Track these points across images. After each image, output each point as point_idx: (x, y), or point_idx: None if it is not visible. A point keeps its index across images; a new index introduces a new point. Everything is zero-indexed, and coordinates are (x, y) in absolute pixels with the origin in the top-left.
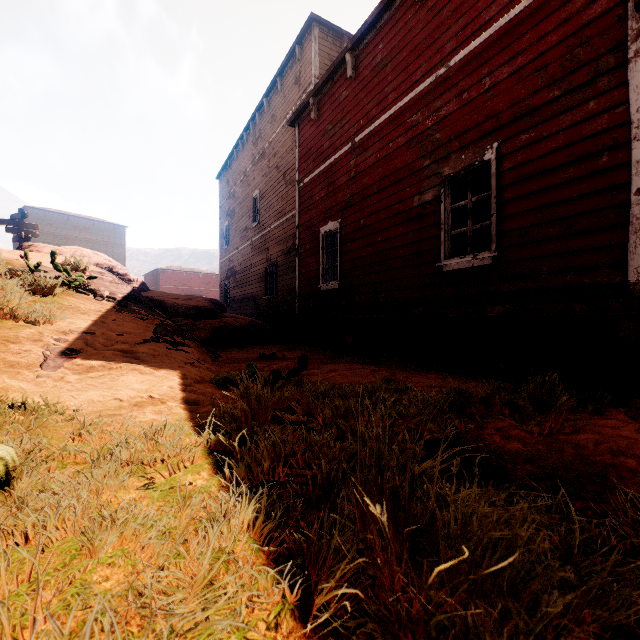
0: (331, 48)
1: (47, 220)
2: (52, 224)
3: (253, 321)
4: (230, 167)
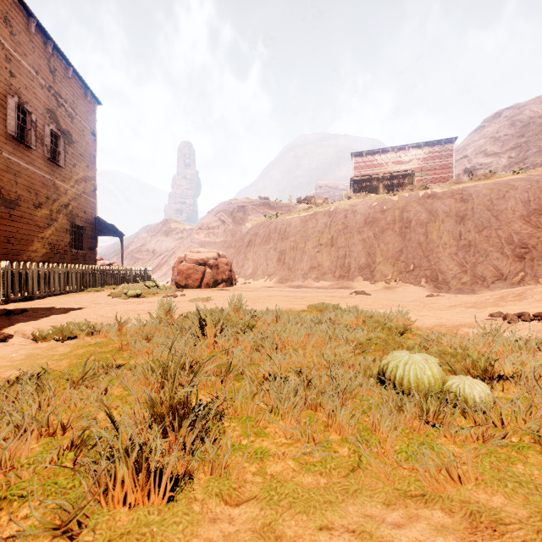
0: None
1: None
2: None
3: None
4: None
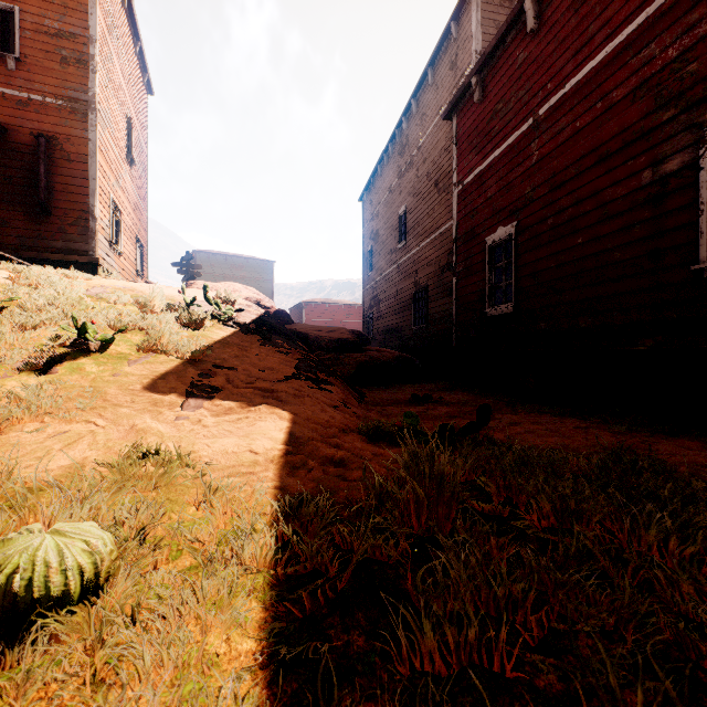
0: (497, 12)
1: (210, 261)
2: (214, 265)
3: (400, 355)
4: (373, 186)
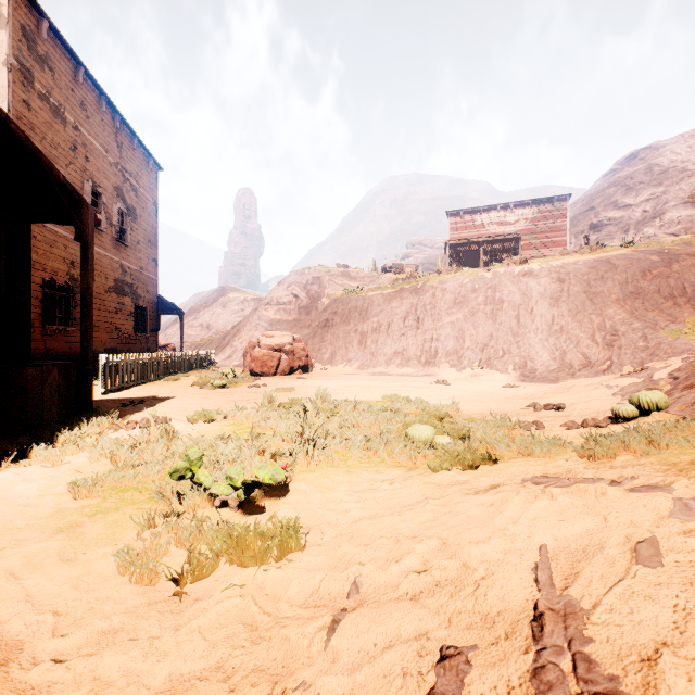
0: None
1: None
2: None
3: None
4: None
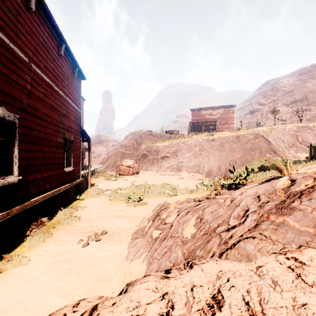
0: None
1: None
2: None
3: None
4: None
